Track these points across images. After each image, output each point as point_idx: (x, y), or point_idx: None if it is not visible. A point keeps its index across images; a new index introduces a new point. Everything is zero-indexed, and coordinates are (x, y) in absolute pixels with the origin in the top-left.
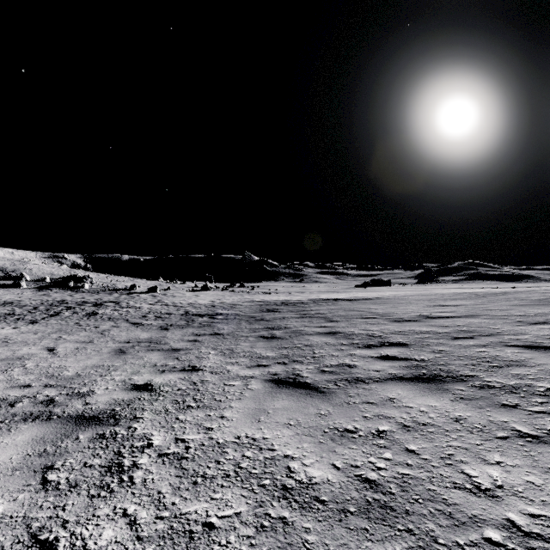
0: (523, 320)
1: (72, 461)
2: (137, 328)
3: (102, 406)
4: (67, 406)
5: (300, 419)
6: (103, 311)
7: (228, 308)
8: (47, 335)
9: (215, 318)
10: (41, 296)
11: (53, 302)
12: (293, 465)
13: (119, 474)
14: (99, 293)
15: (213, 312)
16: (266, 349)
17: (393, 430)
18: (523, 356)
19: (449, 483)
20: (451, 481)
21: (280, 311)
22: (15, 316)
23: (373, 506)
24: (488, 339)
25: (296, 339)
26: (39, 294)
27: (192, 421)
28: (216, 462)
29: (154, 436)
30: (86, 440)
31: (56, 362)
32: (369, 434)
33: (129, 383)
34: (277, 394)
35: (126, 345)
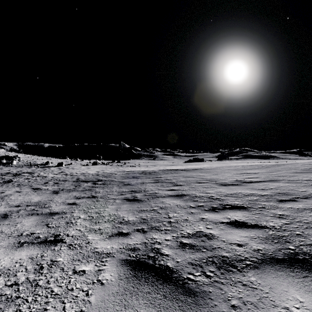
0: None
1: None
2: (34, 193)
3: None
4: None
5: None
6: (17, 179)
7: (107, 176)
8: None
9: (96, 183)
10: None
11: None
12: None
13: None
14: (22, 167)
15: (96, 179)
16: (128, 212)
17: None
18: None
19: None
20: None
21: (141, 178)
22: None
23: None
24: (309, 201)
25: (152, 201)
26: None
27: None
28: None
29: None
30: None
31: None
32: None
33: None
34: (132, 299)
35: (14, 209)
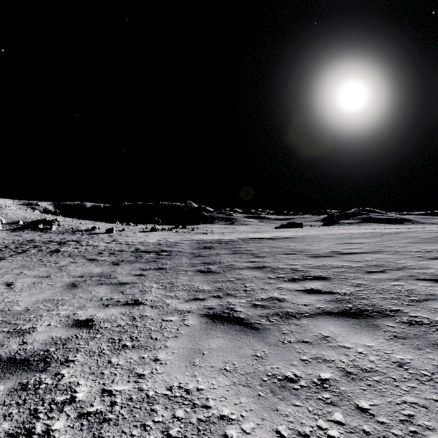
0: (422, 255)
1: None
2: (92, 264)
3: (38, 345)
4: (2, 347)
5: (236, 363)
6: (65, 249)
7: (171, 245)
8: (10, 271)
9: (160, 254)
10: (14, 236)
11: (23, 242)
12: (230, 432)
13: None
14: (64, 234)
15: (159, 249)
16: (203, 282)
17: (335, 378)
18: (437, 289)
19: None
20: None
21: (215, 248)
22: None
23: None
24: (398, 272)
25: (228, 273)
26: (13, 234)
27: (124, 365)
28: (142, 427)
29: (80, 386)
30: (4, 392)
31: (10, 296)
32: (311, 384)
33: (72, 319)
34: (212, 331)
35: (79, 279)
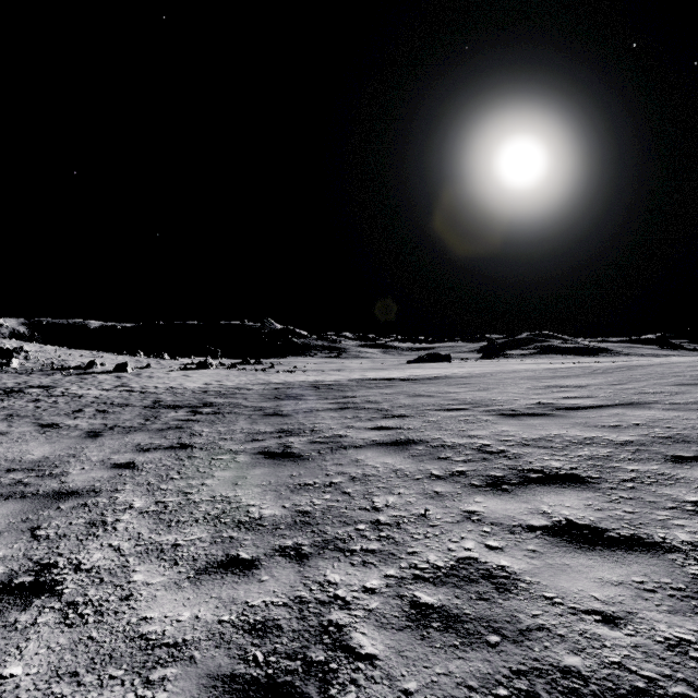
0: None
1: None
2: (40, 436)
3: None
4: None
5: None
6: (10, 403)
7: (227, 394)
8: None
9: (197, 412)
10: None
11: None
12: None
13: None
14: (32, 373)
15: (200, 401)
16: (265, 491)
17: None
18: None
19: None
20: None
21: (307, 398)
22: None
23: None
24: None
25: (331, 458)
26: None
27: None
28: None
29: None
30: None
31: None
32: None
33: None
34: None
35: None
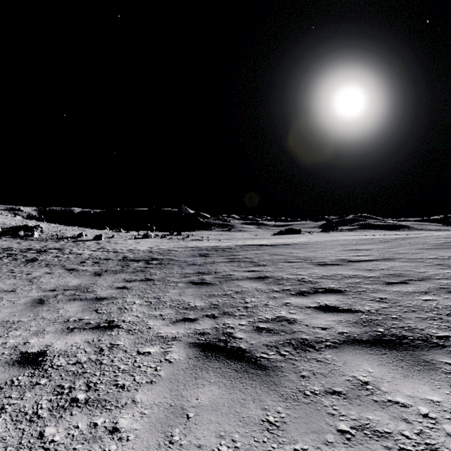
0: (442, 263)
1: None
2: (70, 274)
3: None
4: None
5: (237, 438)
6: (44, 257)
7: (164, 253)
8: None
9: (150, 263)
10: None
11: None
12: None
13: None
14: (47, 241)
15: (149, 257)
16: (195, 297)
17: None
18: None
19: None
20: None
21: (211, 256)
22: None
23: None
24: (423, 284)
25: (225, 284)
26: None
27: (62, 444)
28: None
29: None
30: None
31: None
32: None
33: (18, 351)
34: (202, 373)
35: (50, 293)
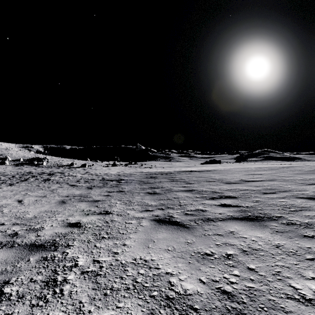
0: (303, 182)
1: (22, 277)
2: (73, 188)
3: (47, 237)
4: (25, 238)
5: (175, 246)
6: (54, 178)
7: (127, 176)
8: (19, 192)
9: (120, 182)
10: (17, 169)
11: (24, 173)
12: (172, 280)
13: (53, 288)
14: (52, 167)
15: (119, 178)
16: (151, 200)
17: (236, 253)
18: (309, 204)
19: (283, 294)
20: (284, 293)
21: (158, 178)
22: (1, 181)
23: (232, 313)
24: (284, 193)
25: (168, 194)
26: (16, 168)
27: (105, 248)
28: (120, 278)
29: (79, 258)
30: (34, 261)
31: (22, 209)
32: (221, 256)
33: (66, 222)
34: (159, 229)
35: (66, 198)
